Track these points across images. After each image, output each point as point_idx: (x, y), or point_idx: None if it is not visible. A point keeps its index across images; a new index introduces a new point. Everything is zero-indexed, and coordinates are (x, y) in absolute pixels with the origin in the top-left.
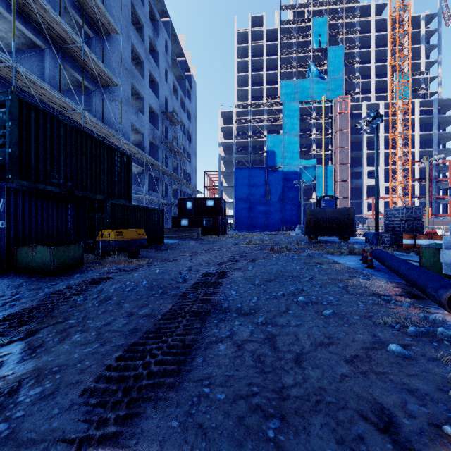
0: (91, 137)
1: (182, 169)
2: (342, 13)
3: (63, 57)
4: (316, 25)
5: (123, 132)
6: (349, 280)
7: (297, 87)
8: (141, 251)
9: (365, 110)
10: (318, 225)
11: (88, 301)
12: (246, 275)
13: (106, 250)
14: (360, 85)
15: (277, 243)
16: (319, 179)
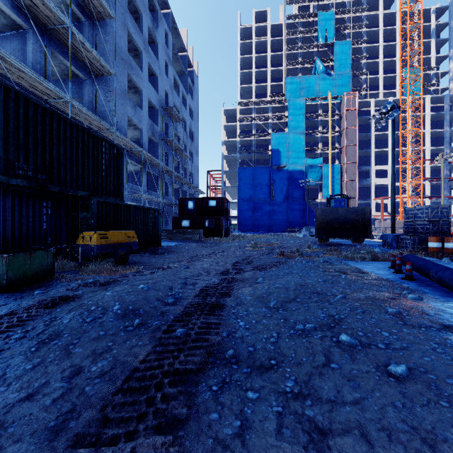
0: (72, 122)
1: (183, 167)
2: (349, 6)
3: (49, 40)
4: (322, 20)
5: (119, 126)
6: (395, 301)
7: (303, 84)
8: (134, 256)
9: (373, 107)
10: (329, 226)
11: (25, 340)
12: (257, 293)
13: (88, 256)
14: (368, 81)
15: (286, 246)
16: (326, 178)
